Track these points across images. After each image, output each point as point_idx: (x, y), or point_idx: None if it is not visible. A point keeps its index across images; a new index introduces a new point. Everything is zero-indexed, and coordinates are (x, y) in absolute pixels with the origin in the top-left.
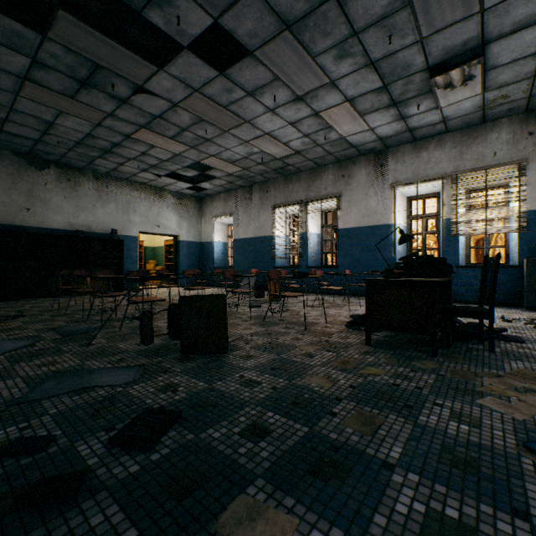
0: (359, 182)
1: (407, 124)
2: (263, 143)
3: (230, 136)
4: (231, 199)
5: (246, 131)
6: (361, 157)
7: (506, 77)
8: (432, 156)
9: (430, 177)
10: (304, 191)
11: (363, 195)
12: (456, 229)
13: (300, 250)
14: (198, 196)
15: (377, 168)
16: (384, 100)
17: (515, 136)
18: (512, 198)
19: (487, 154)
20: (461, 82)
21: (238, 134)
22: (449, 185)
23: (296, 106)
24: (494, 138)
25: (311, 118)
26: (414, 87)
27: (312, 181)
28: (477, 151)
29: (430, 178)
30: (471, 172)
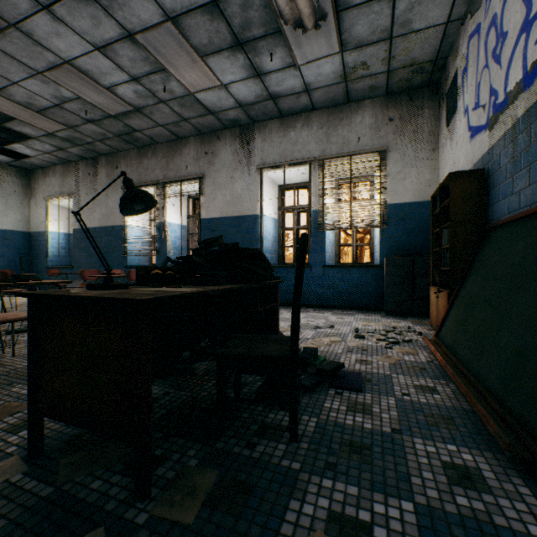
0: (224, 161)
1: (266, 86)
2: (72, 81)
3: (0, 53)
4: (71, 175)
5: (25, 47)
6: (226, 131)
7: (362, 30)
8: (300, 136)
9: (297, 160)
10: (162, 169)
11: (229, 178)
12: (322, 222)
13: (157, 245)
14: (22, 167)
15: (243, 146)
16: (225, 34)
17: (377, 120)
18: (375, 190)
19: (352, 139)
20: (313, 22)
21: (13, 52)
22: (316, 171)
23: (89, 10)
24: (359, 121)
25: (128, 44)
26: (257, 16)
27: (171, 157)
28: (343, 134)
29: (298, 162)
30: (337, 158)
